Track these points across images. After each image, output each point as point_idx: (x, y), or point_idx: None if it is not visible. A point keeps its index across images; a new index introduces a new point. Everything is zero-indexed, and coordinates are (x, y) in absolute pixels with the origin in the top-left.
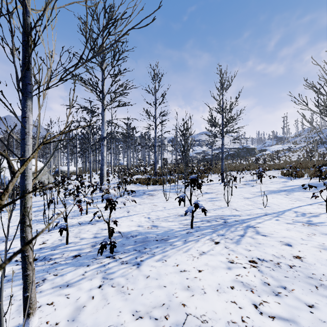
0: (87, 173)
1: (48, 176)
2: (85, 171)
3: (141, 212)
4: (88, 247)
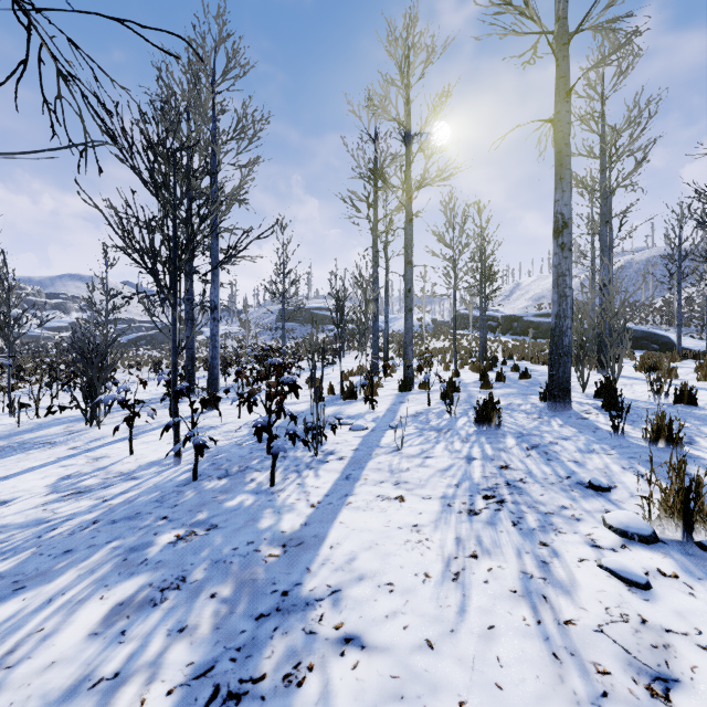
0: None
1: None
2: None
3: None
4: None
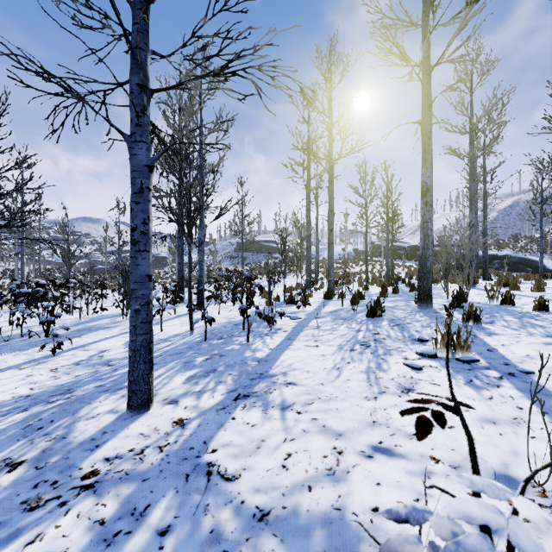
0: None
1: None
2: None
3: None
4: None
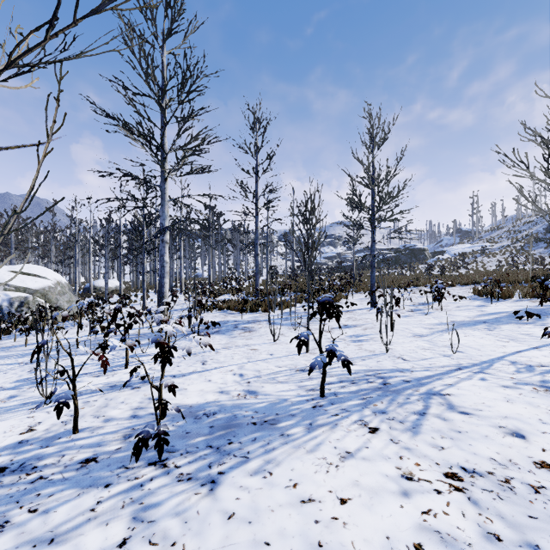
0: (139, 292)
1: (70, 297)
2: (136, 288)
3: (228, 364)
4: (116, 440)
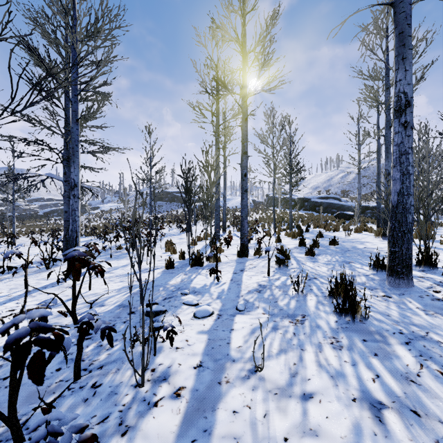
0: None
1: None
2: None
3: None
4: None
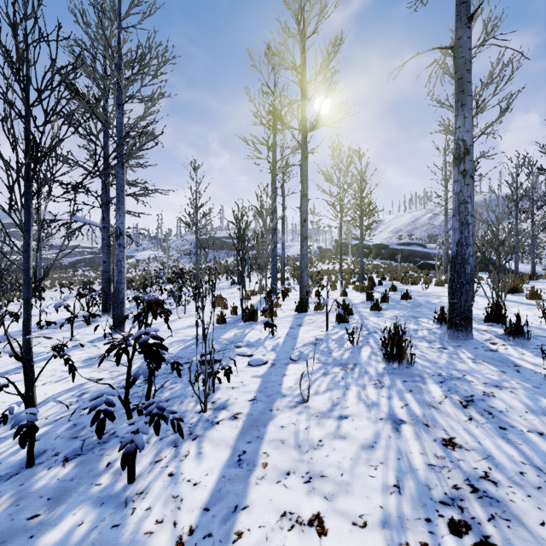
0: None
1: None
2: None
3: None
4: None
